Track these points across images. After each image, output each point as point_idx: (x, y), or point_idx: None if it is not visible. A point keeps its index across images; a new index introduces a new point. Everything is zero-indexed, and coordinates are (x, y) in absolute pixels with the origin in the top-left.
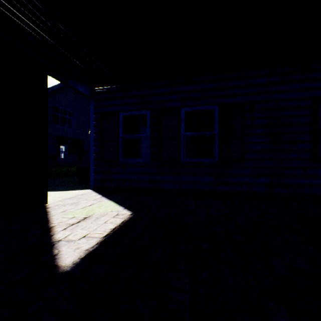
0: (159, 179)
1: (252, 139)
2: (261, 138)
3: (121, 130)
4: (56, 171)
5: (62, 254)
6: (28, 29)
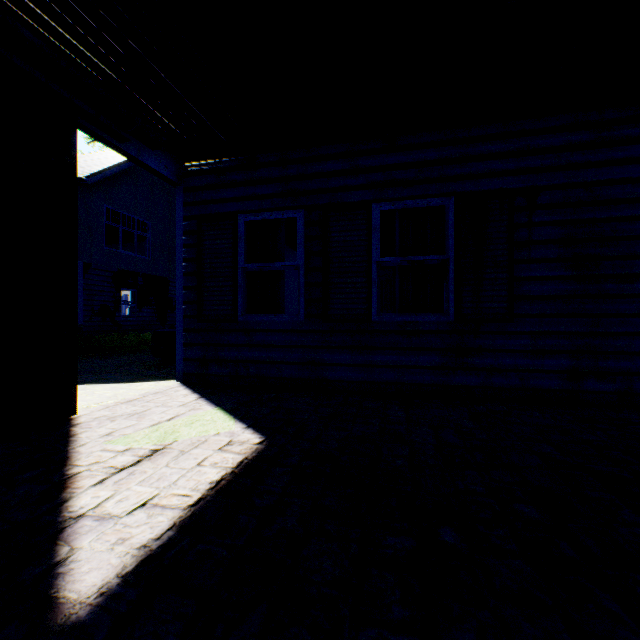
0: (325, 359)
1: (530, 272)
2: (552, 269)
3: (242, 253)
4: (113, 341)
5: (78, 561)
6: (27, 19)
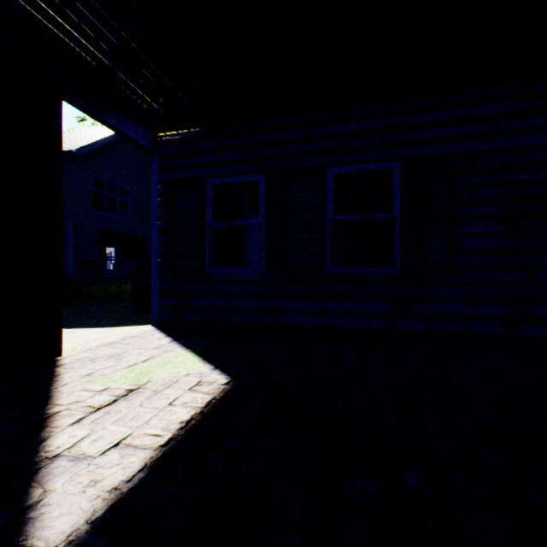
0: (283, 307)
1: (469, 228)
2: (489, 226)
3: (210, 212)
4: (98, 291)
5: (49, 505)
6: None
